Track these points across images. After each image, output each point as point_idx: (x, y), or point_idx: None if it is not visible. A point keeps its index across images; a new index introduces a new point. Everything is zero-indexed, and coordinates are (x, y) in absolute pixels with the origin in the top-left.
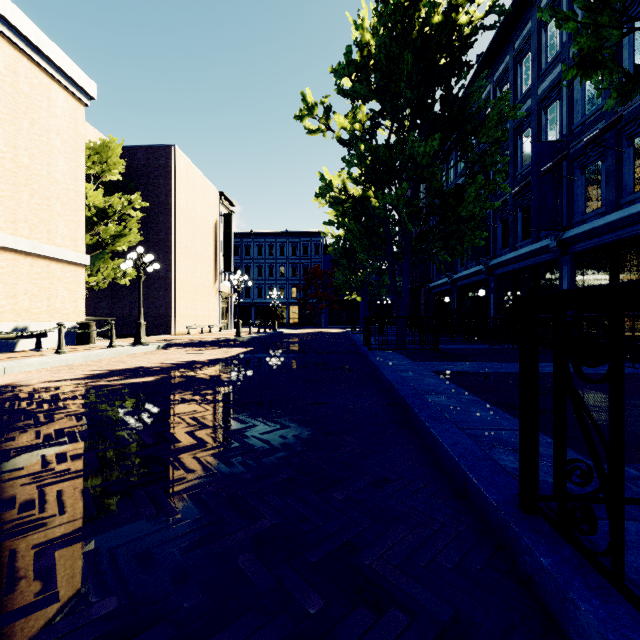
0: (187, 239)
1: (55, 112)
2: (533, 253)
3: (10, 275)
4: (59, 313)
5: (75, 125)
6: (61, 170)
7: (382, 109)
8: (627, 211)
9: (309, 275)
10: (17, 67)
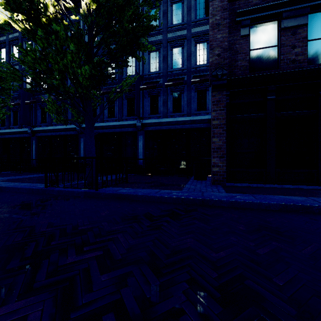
0: None
1: None
2: (20, 132)
3: None
4: None
5: None
6: None
7: None
8: (54, 127)
9: None
10: None
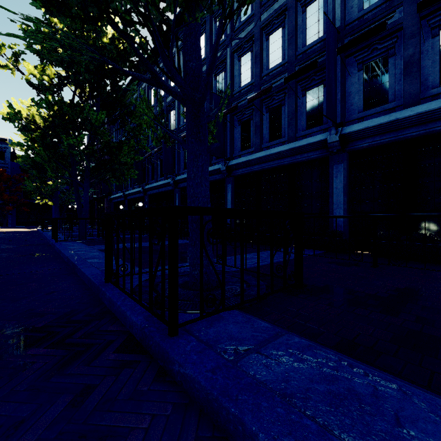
0: None
1: None
2: (164, 185)
3: None
4: None
5: None
6: None
7: (67, 76)
8: None
9: None
10: None
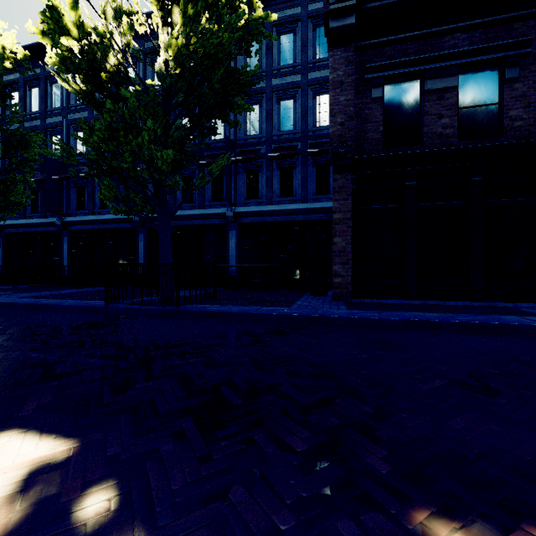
0: None
1: None
2: (43, 224)
3: None
4: None
5: None
6: None
7: None
8: (98, 217)
9: None
10: None
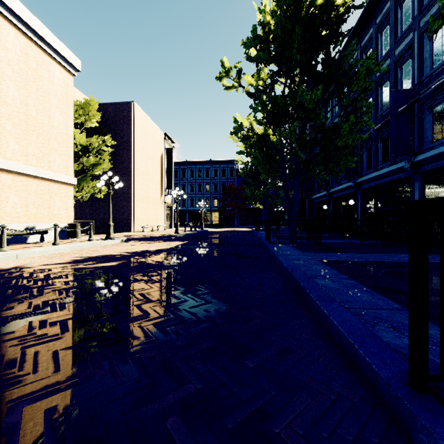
0: (142, 166)
1: (53, 80)
2: (391, 173)
3: (23, 191)
4: (56, 217)
5: (67, 89)
6: (57, 120)
7: (279, 69)
8: None
9: (226, 190)
10: (28, 50)
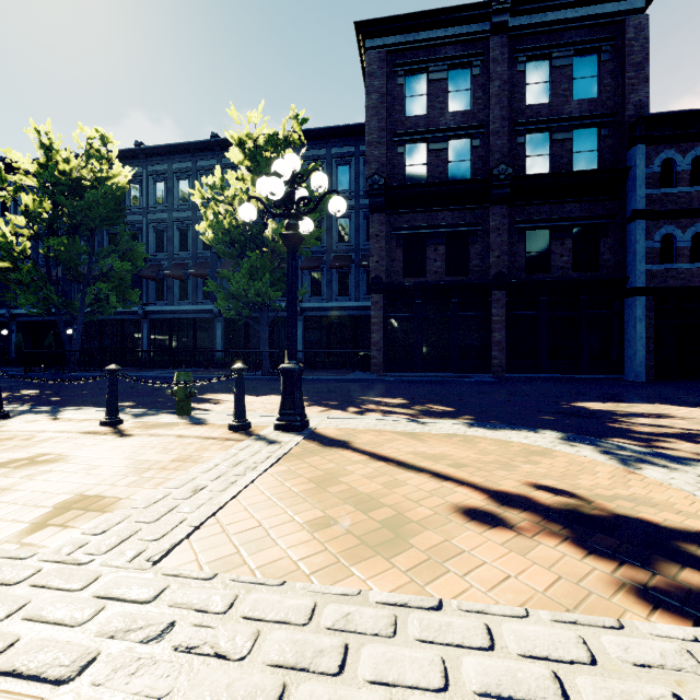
0: None
1: None
2: (123, 313)
3: None
4: None
5: None
6: None
7: (73, 216)
8: (179, 308)
9: None
10: None
